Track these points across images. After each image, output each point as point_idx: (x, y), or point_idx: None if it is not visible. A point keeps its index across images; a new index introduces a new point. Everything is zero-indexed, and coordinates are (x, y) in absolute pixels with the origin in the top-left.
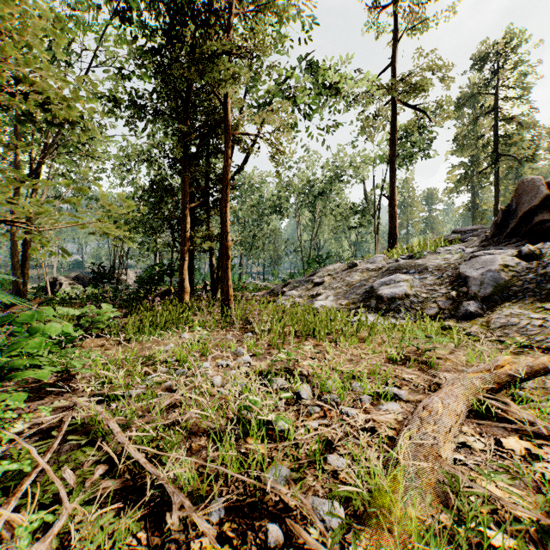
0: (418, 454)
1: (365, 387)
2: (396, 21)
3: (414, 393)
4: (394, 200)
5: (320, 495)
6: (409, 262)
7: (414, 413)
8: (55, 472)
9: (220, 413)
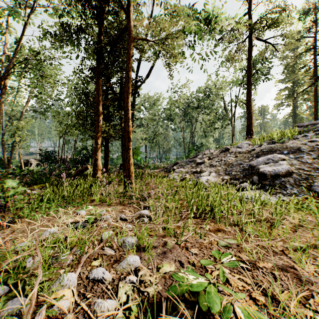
0: None
1: None
2: None
3: None
4: (250, 106)
5: None
6: (279, 145)
7: None
8: None
9: None
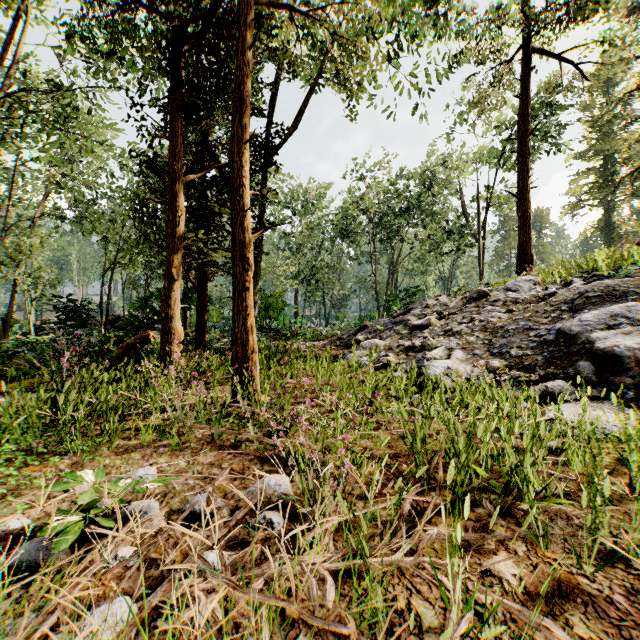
0: None
1: None
2: None
3: None
4: (526, 200)
5: None
6: (630, 280)
7: None
8: None
9: None
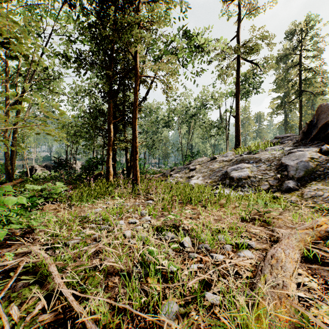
0: (272, 293)
1: (227, 238)
2: (240, 9)
3: (260, 243)
4: (238, 118)
5: (202, 327)
6: (249, 156)
7: (264, 259)
8: (8, 305)
9: (129, 258)
